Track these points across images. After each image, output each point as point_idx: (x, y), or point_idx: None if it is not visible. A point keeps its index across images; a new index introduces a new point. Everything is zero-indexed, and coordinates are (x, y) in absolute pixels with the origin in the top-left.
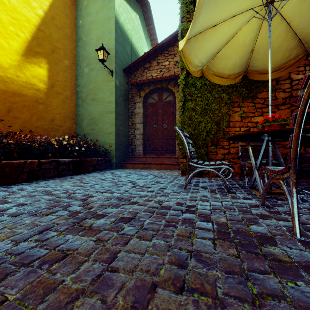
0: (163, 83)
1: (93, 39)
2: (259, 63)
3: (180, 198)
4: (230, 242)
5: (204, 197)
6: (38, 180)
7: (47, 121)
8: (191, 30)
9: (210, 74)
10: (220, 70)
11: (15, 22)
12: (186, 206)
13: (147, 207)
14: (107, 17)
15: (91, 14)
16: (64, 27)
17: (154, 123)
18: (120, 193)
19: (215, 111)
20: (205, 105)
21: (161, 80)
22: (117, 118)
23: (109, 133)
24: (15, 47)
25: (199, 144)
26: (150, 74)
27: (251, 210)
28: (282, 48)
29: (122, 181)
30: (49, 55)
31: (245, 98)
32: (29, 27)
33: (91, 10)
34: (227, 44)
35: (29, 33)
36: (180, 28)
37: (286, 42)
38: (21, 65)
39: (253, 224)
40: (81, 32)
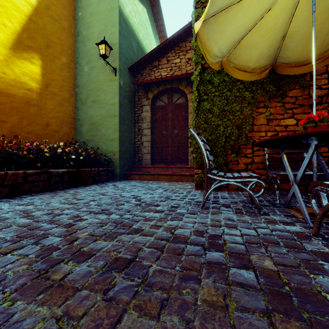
0: (174, 83)
1: (94, 34)
2: (292, 53)
3: (199, 223)
4: (300, 322)
5: (230, 221)
6: (24, 195)
7: (41, 126)
8: (212, 1)
9: (231, 67)
10: (243, 62)
11: (1, 9)
12: (209, 237)
13: (154, 238)
14: (110, 8)
15: (92, 4)
16: (61, 19)
17: (164, 128)
18: (119, 215)
19: (236, 112)
20: (223, 105)
21: (171, 80)
22: (122, 123)
23: (112, 140)
24: (1, 39)
25: (217, 151)
26: (159, 74)
27: (302, 245)
28: (322, 33)
29: (124, 197)
30: (42, 50)
31: (272, 96)
32: (19, 16)
33: (92, 0)
34: (254, 28)
35: (18, 23)
36: (194, 16)
37: (328, 25)
38: (9, 60)
39: (320, 275)
40: (81, 25)
